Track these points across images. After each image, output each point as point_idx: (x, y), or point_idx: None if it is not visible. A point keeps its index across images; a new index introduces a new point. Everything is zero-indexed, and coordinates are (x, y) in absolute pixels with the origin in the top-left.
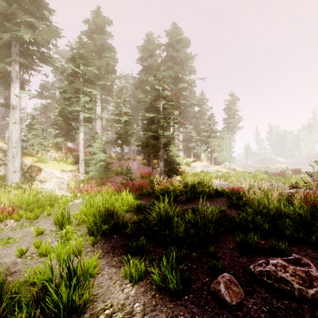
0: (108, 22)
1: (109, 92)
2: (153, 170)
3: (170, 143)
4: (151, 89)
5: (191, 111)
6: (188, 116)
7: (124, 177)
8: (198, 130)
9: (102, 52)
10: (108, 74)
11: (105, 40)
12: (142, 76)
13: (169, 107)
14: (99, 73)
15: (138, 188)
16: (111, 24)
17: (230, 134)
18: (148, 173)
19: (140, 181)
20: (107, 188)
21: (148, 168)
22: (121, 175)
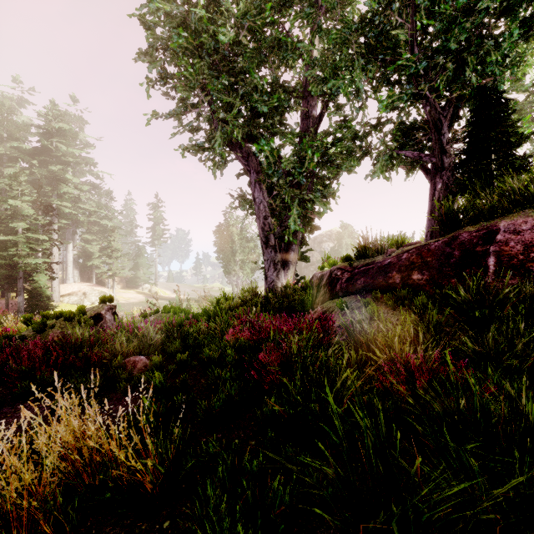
0: None
1: None
2: (8, 306)
3: (37, 271)
4: (3, 202)
5: (85, 221)
6: (82, 225)
7: None
8: (102, 243)
9: None
10: None
11: None
12: None
13: (34, 227)
14: None
15: None
16: None
17: (156, 247)
18: None
19: None
20: None
21: (2, 302)
22: None
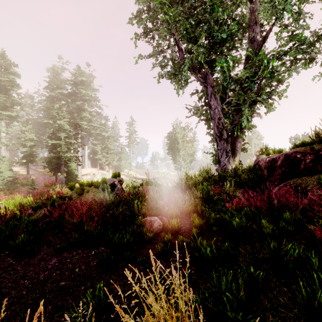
0: (13, 64)
1: (14, 118)
2: (57, 180)
3: (70, 161)
4: (54, 122)
5: (94, 133)
6: (92, 135)
7: (30, 187)
8: (102, 145)
9: (8, 88)
10: (13, 106)
11: (11, 82)
12: (48, 105)
13: (69, 136)
14: (4, 106)
15: (40, 194)
16: (16, 66)
17: (131, 148)
18: (51, 183)
19: (44, 189)
20: (18, 195)
21: (53, 178)
22: (27, 186)
